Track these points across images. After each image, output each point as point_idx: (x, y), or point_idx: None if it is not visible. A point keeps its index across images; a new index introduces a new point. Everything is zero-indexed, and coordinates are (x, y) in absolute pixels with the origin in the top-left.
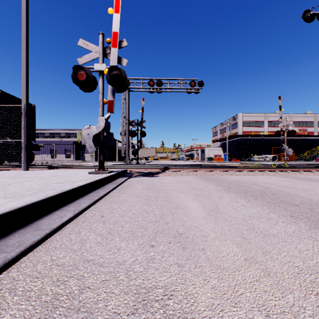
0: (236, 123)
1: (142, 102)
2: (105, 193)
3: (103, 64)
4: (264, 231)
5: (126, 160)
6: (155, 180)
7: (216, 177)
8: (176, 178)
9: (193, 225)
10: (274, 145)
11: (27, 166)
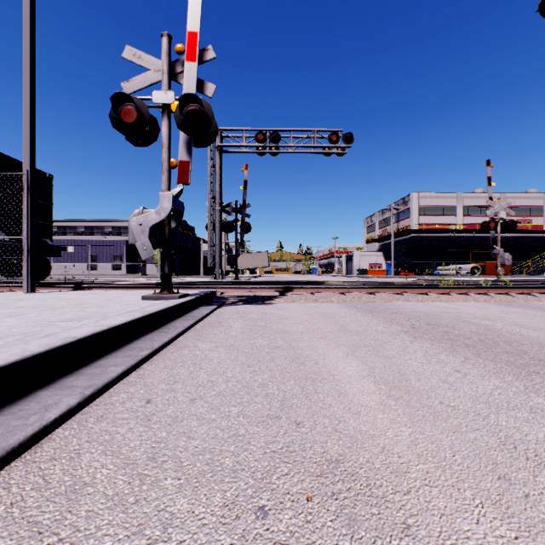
0: (408, 210)
1: (245, 172)
2: (166, 340)
3: (170, 91)
4: (544, 451)
5: (217, 273)
6: (267, 311)
7: (381, 305)
8: (307, 308)
9: (361, 429)
10: (474, 247)
11: (33, 284)
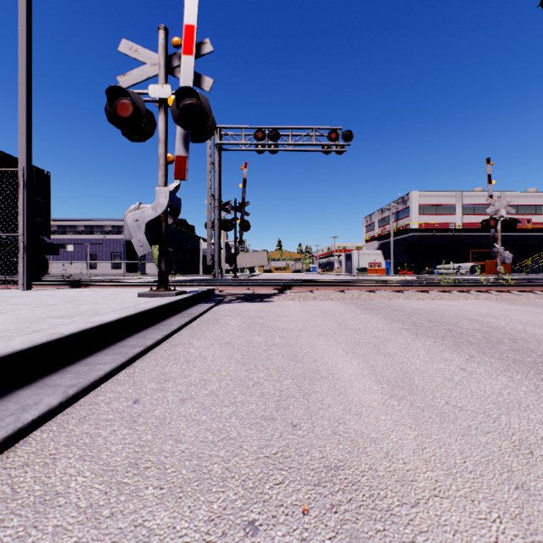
0: (407, 209)
1: (244, 170)
2: (160, 337)
3: (167, 85)
4: None
5: (216, 272)
6: (265, 308)
7: (381, 302)
8: (306, 305)
9: (363, 432)
10: (473, 246)
11: (29, 282)
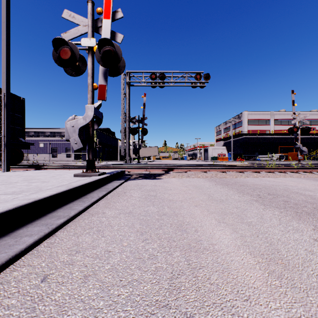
0: (241, 122)
1: (144, 98)
2: (81, 208)
3: (93, 38)
4: None
5: (127, 159)
6: (157, 184)
7: (231, 179)
8: (183, 181)
9: None
10: (280, 144)
11: (8, 166)
